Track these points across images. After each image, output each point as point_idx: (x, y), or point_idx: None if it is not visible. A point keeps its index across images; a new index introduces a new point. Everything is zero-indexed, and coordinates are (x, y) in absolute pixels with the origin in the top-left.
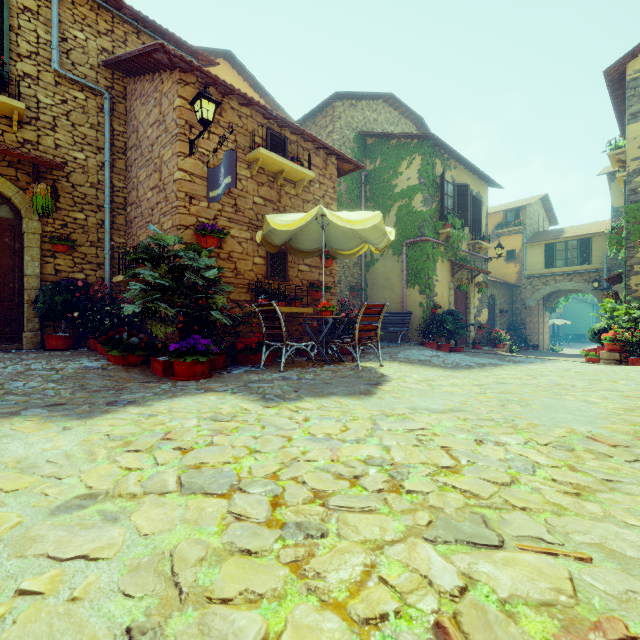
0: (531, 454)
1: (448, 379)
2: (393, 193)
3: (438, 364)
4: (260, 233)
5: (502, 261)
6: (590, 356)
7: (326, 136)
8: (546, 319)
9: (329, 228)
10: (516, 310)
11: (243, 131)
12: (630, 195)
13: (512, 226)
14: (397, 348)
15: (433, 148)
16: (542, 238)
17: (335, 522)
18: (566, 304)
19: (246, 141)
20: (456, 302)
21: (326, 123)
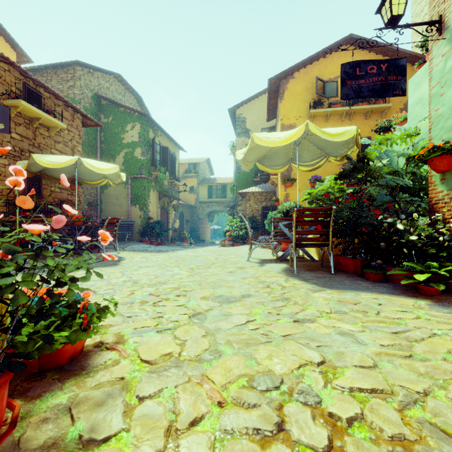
0: (180, 271)
1: (155, 256)
2: (122, 143)
3: (151, 251)
4: (21, 163)
5: (188, 192)
6: (223, 243)
7: (67, 88)
8: (209, 226)
9: (79, 166)
10: (195, 220)
11: (1, 80)
12: (237, 169)
13: (193, 173)
14: (125, 244)
15: (148, 121)
16: (207, 182)
17: (119, 290)
18: (220, 217)
19: (4, 89)
20: (162, 216)
21: (67, 78)
